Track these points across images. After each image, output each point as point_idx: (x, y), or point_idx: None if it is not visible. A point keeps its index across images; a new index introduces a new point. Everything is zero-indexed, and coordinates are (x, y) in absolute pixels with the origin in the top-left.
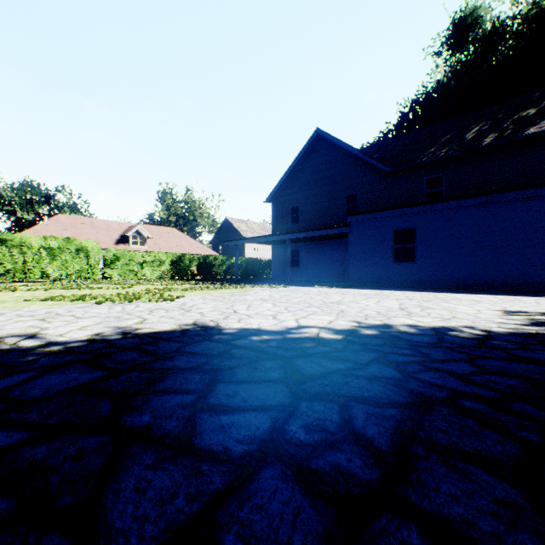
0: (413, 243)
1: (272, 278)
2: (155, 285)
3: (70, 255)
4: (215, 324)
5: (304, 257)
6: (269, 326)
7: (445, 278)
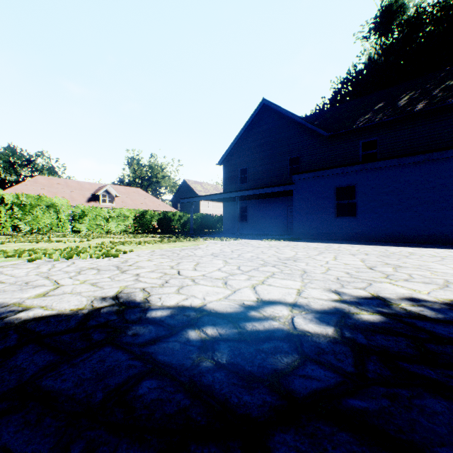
0: (354, 199)
1: (223, 232)
2: (114, 238)
3: (40, 211)
4: (143, 298)
5: (251, 213)
6: (218, 302)
7: (386, 232)
